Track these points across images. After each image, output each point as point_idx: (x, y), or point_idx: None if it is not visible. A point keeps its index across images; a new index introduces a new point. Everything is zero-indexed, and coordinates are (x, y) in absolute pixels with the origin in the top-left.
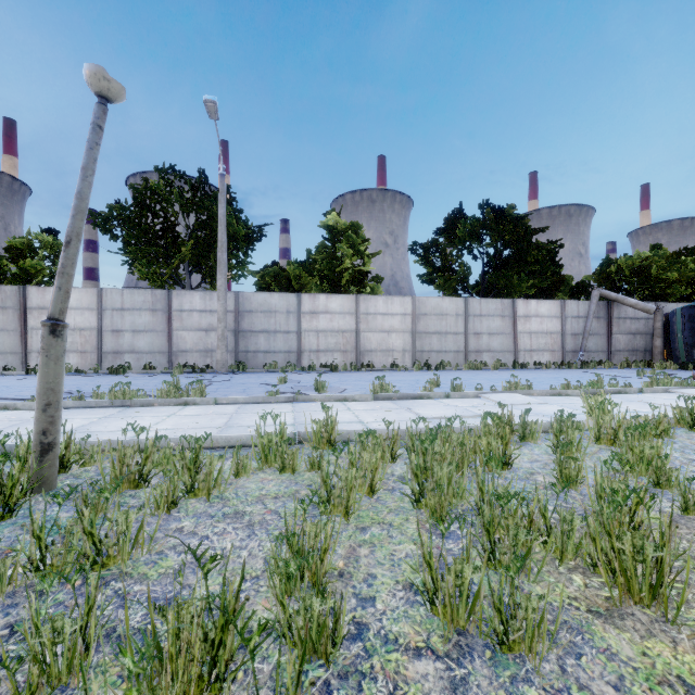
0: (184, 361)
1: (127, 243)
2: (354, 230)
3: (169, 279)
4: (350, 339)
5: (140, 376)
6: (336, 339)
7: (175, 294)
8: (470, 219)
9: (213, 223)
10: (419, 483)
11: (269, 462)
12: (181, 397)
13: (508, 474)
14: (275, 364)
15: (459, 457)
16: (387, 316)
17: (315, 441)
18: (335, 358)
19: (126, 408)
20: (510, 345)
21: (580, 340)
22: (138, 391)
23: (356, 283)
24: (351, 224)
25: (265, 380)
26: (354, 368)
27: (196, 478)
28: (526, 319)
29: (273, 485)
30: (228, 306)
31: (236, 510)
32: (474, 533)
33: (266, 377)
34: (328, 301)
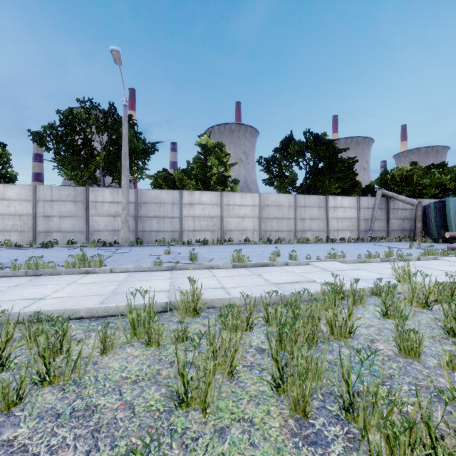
0: (97, 238)
1: (58, 154)
2: (219, 148)
3: (89, 180)
4: (216, 222)
5: (63, 249)
6: (206, 222)
7: (91, 190)
8: (298, 142)
9: (120, 140)
10: (279, 368)
11: (138, 334)
12: (84, 268)
13: (352, 341)
14: (163, 240)
15: (310, 329)
16: (242, 207)
17: (183, 309)
18: (206, 236)
19: (37, 277)
20: (324, 227)
21: (369, 223)
22: (48, 263)
23: (221, 184)
24: (217, 143)
25: (155, 252)
26: (219, 242)
27: (51, 365)
28: (334, 209)
29: (136, 364)
30: (130, 199)
31: (87, 404)
32: (342, 434)
33: (156, 249)
34: (201, 196)
